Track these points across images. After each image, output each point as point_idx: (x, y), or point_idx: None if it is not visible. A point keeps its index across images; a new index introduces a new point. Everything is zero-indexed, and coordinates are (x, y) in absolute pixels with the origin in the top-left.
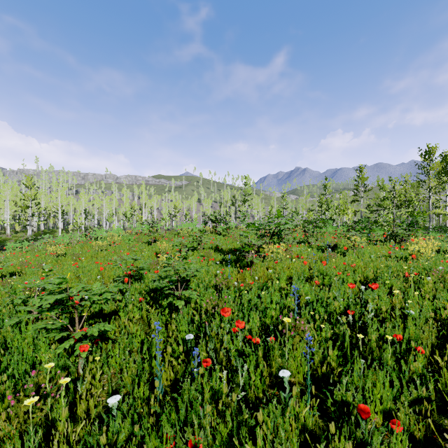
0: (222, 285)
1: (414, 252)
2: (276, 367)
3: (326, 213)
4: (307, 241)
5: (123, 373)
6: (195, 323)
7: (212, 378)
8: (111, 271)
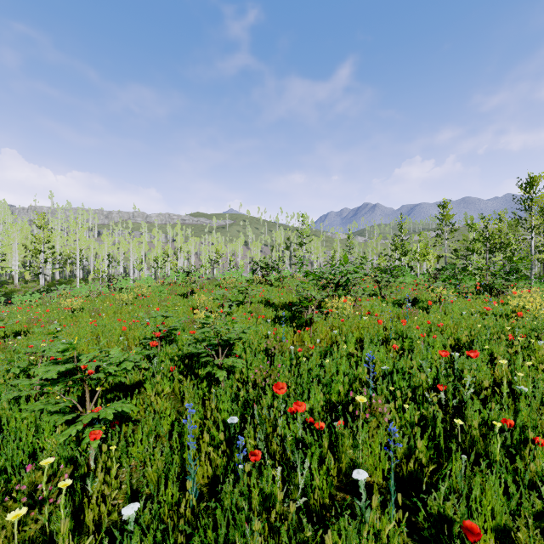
0: (275, 350)
1: (518, 308)
2: (347, 461)
3: (402, 259)
4: (380, 293)
5: (147, 466)
6: (240, 400)
7: (262, 478)
8: (137, 331)
